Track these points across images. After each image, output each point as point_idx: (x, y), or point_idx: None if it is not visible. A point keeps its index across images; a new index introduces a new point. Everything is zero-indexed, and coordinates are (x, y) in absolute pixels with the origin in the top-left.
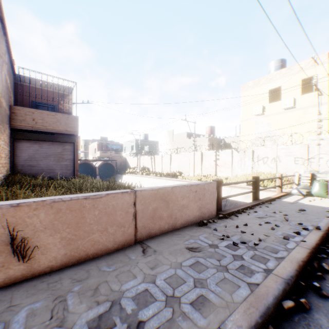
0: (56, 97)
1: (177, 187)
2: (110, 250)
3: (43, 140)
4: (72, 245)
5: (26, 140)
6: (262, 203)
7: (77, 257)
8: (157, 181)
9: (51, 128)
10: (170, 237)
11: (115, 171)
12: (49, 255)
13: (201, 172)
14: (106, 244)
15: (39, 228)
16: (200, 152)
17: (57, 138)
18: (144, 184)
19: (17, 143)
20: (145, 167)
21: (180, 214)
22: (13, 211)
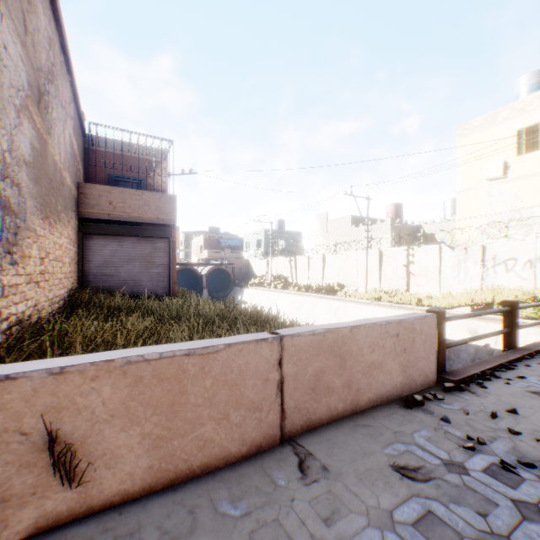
0: (143, 166)
1: (361, 327)
2: (233, 456)
3: (124, 235)
4: (162, 448)
5: (100, 235)
6: (528, 357)
7: (172, 472)
8: (301, 299)
9: (136, 215)
10: (350, 431)
11: (232, 282)
12: (118, 469)
13: (379, 286)
14: (227, 445)
15: (101, 416)
16: (377, 250)
17: (145, 231)
18: (278, 305)
19: (87, 240)
20: (280, 275)
21: (367, 381)
22: (53, 383)
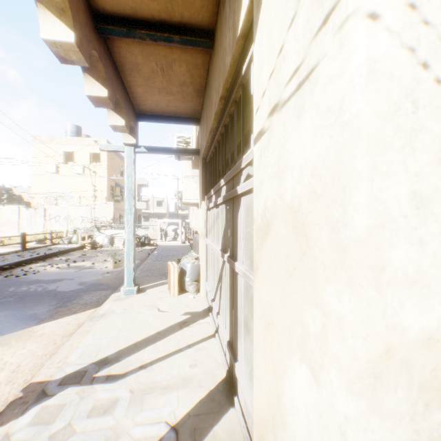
0: None
1: None
2: None
3: None
4: None
5: None
6: (29, 250)
7: None
8: None
9: None
10: None
11: None
12: None
13: None
14: None
15: None
16: None
17: None
18: None
19: None
20: None
21: None
22: None
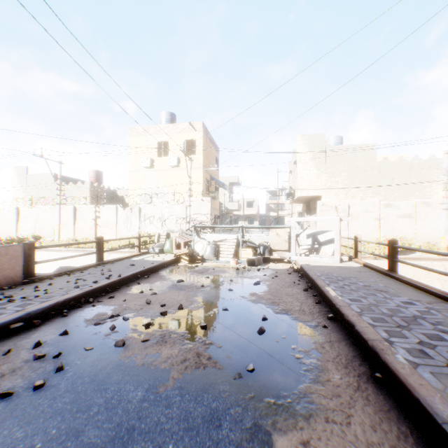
0: None
1: None
2: None
3: None
4: None
5: None
6: (104, 264)
7: None
8: None
9: None
10: None
11: None
12: None
13: (74, 236)
14: None
15: None
16: (72, 206)
17: None
18: None
19: None
20: None
21: None
22: None
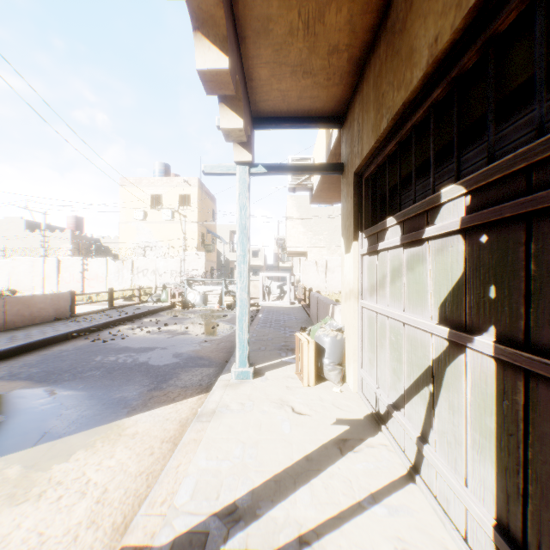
0: None
1: (38, 296)
2: None
3: None
4: None
5: None
6: (116, 308)
7: None
8: None
9: None
10: (33, 326)
11: None
12: None
13: (58, 289)
14: None
15: None
16: (56, 258)
17: None
18: None
19: None
20: None
21: (40, 314)
22: None
